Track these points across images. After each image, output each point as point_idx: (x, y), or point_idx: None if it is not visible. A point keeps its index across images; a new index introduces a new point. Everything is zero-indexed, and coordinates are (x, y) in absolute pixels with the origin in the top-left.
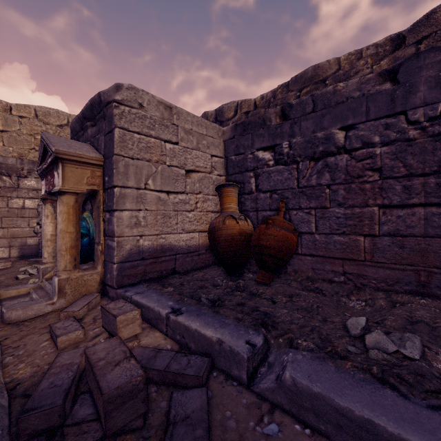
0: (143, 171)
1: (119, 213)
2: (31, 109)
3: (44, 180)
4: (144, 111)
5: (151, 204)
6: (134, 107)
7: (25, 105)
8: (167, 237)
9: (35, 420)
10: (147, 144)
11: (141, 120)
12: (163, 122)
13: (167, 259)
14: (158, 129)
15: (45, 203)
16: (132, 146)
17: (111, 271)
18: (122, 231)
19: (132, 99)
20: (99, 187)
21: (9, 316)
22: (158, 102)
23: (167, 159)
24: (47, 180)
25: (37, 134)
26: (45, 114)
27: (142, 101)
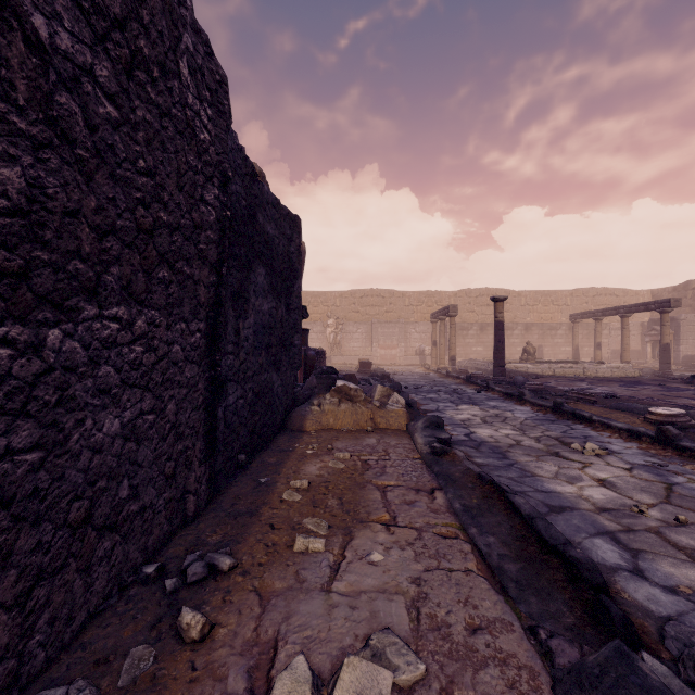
0: (688, 335)
1: (681, 346)
2: (580, 291)
3: (648, 337)
4: (688, 320)
5: (690, 343)
6: (685, 320)
7: (578, 290)
8: (694, 352)
9: (687, 369)
10: (689, 328)
11: (687, 322)
12: (694, 320)
13: (694, 358)
14: (692, 323)
15: (648, 343)
16: (685, 329)
17: (678, 360)
18: (682, 350)
19: (685, 318)
20: (672, 339)
21: (655, 367)
22: (692, 315)
23: (694, 330)
24: (652, 337)
25: (583, 304)
26: (586, 292)
27: (687, 317)
